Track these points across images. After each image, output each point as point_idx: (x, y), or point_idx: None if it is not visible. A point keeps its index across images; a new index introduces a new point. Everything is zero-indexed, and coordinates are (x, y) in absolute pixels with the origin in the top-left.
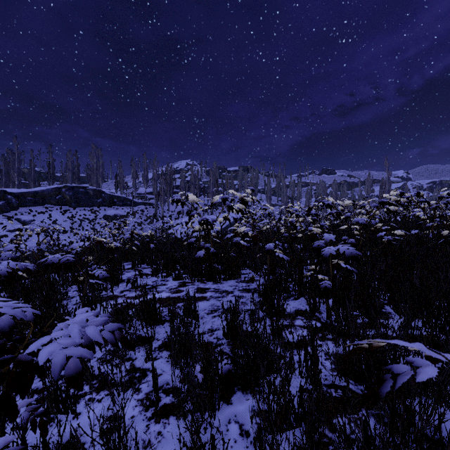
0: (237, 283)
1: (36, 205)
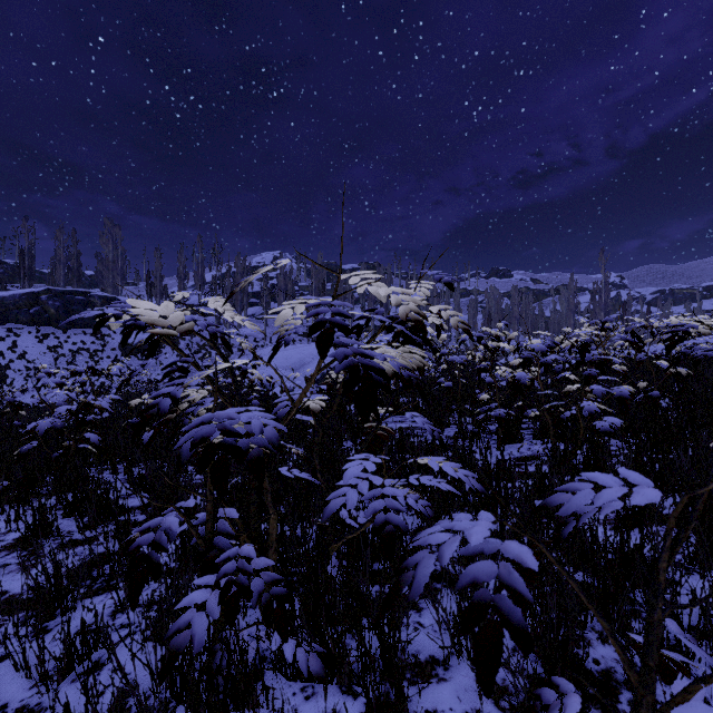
0: None
1: None
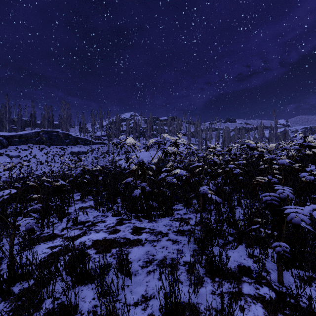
0: (171, 222)
1: (21, 144)
